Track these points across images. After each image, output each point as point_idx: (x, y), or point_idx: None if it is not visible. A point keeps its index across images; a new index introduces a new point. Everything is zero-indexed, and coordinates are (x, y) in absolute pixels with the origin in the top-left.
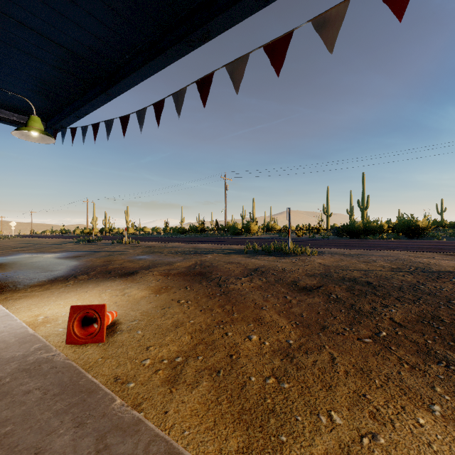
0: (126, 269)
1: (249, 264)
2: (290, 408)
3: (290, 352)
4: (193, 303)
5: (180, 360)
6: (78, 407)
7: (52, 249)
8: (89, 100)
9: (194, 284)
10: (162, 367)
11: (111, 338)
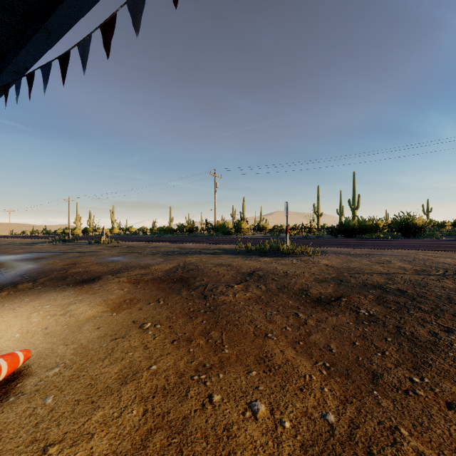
0: (89, 274)
1: (243, 266)
2: None
3: (337, 450)
4: (162, 327)
5: None
6: None
7: (16, 249)
8: (24, 43)
9: (170, 294)
10: None
11: None
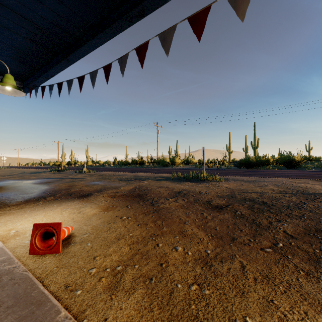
0: (84, 192)
1: (175, 188)
2: (211, 314)
3: (208, 260)
4: (132, 219)
5: (120, 268)
6: (26, 320)
7: (30, 176)
8: (54, 65)
9: (133, 203)
10: (105, 275)
11: (66, 249)
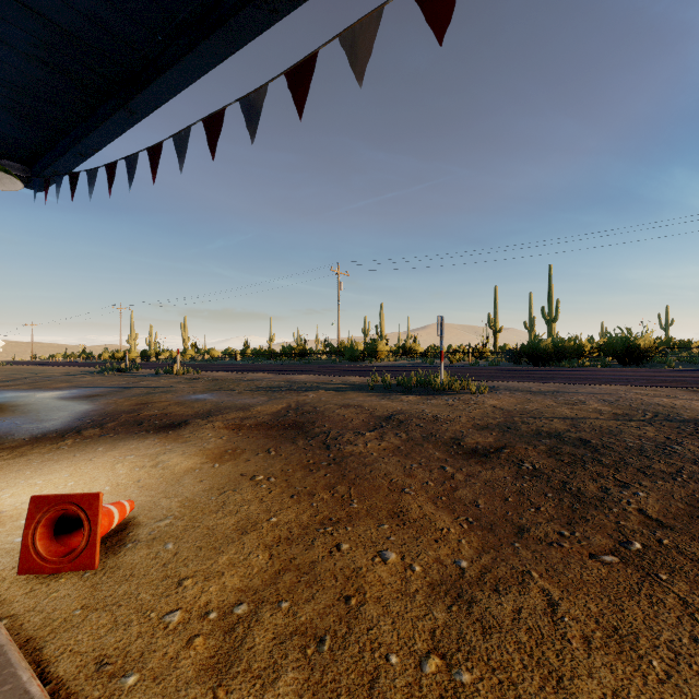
0: (170, 418)
1: (378, 407)
2: None
3: (464, 588)
4: (278, 480)
5: (244, 610)
6: None
7: (55, 383)
8: (98, 123)
9: (283, 443)
10: (204, 631)
11: (112, 558)
